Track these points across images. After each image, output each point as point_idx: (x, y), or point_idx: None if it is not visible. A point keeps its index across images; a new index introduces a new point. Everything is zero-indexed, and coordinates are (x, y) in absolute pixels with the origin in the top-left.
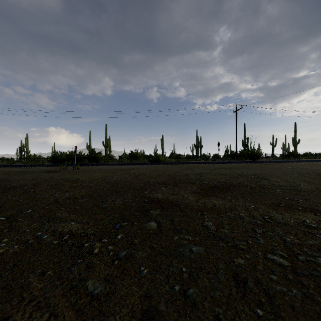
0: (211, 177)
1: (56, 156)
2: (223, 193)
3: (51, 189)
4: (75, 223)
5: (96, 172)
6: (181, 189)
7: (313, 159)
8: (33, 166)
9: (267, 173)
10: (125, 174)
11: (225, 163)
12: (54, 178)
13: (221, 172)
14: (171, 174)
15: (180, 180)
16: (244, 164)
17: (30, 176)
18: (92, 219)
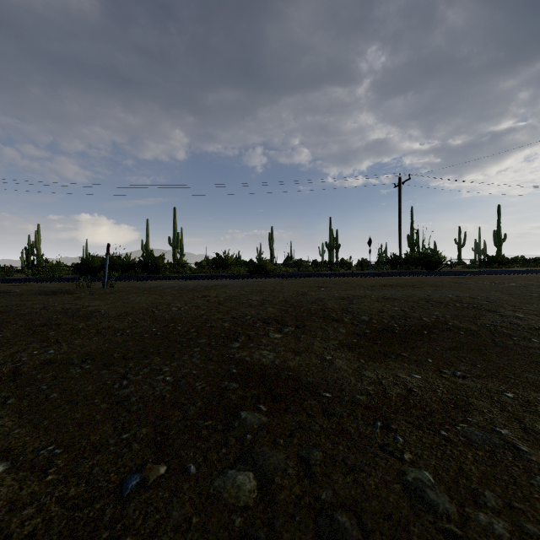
0: (372, 305)
1: (84, 262)
2: (412, 347)
3: (24, 336)
4: (4, 470)
5: (143, 293)
6: (314, 337)
7: (532, 268)
8: (35, 282)
9: (481, 296)
10: (198, 298)
11: (386, 275)
12: (49, 309)
13: (389, 295)
14: (290, 299)
15: (309, 313)
16: (420, 277)
17: (7, 303)
18: (67, 450)
